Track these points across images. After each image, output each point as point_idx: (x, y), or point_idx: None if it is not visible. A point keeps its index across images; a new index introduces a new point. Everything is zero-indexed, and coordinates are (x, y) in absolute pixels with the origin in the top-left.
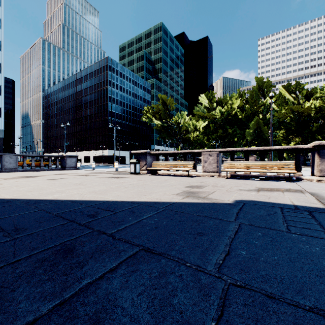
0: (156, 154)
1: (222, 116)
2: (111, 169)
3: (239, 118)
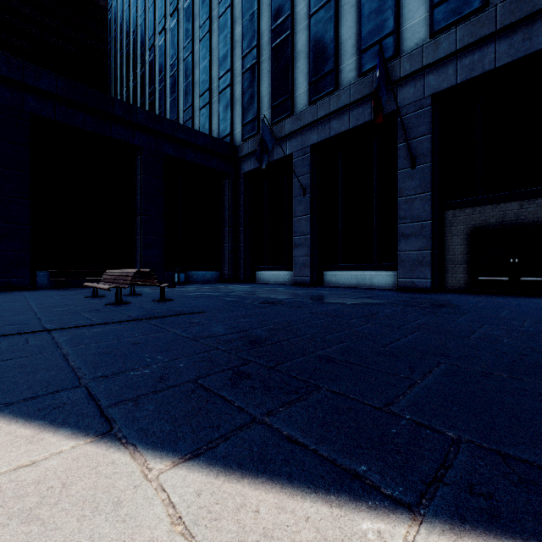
0: None
1: None
2: None
3: None
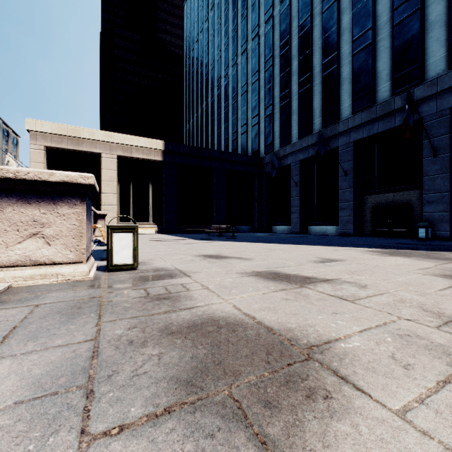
0: None
1: None
2: None
3: None
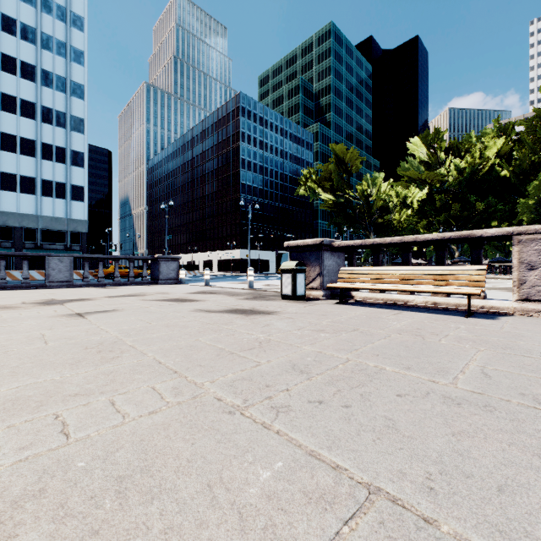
0: (349, 247)
1: (461, 176)
2: (241, 283)
3: (502, 177)
